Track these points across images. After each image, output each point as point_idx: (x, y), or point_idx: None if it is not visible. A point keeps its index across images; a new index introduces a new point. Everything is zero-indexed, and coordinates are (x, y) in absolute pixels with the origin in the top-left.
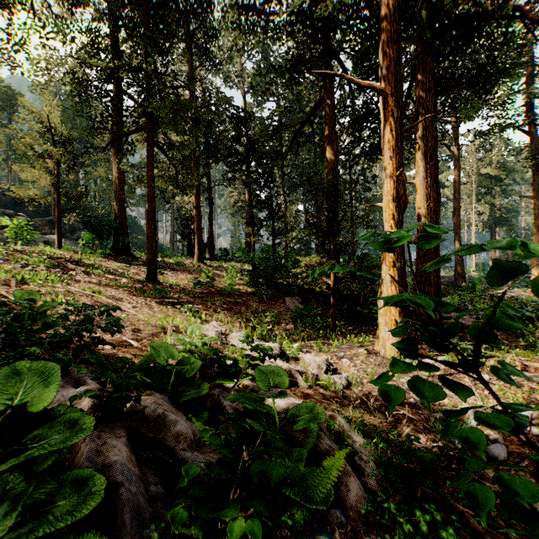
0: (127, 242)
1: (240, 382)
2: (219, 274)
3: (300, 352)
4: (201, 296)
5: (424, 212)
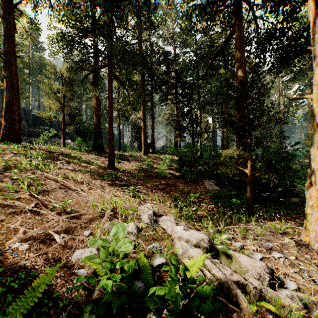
0: (101, 143)
1: None
2: (157, 163)
3: (226, 240)
4: (143, 178)
5: None
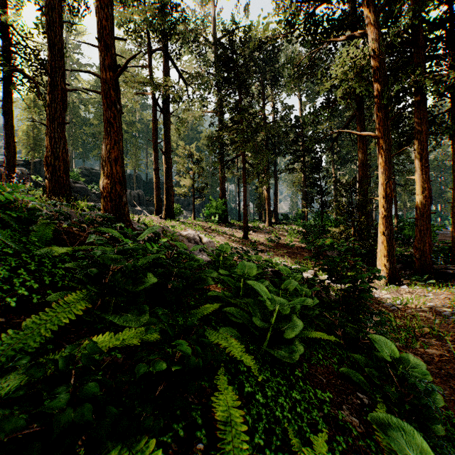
0: (226, 215)
1: None
2: (282, 234)
3: None
4: (273, 247)
5: (420, 198)
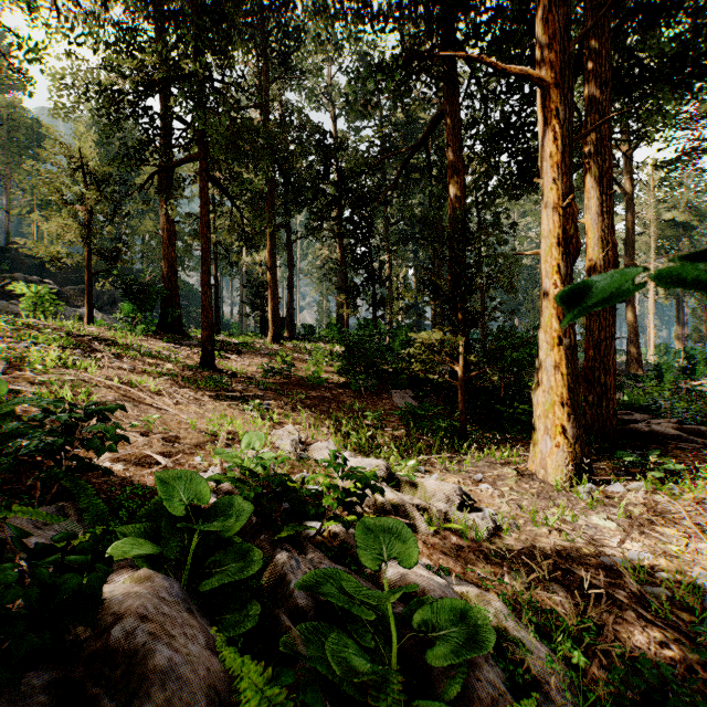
0: (179, 316)
1: (324, 528)
2: (300, 359)
3: (416, 472)
4: (275, 387)
5: (598, 265)
